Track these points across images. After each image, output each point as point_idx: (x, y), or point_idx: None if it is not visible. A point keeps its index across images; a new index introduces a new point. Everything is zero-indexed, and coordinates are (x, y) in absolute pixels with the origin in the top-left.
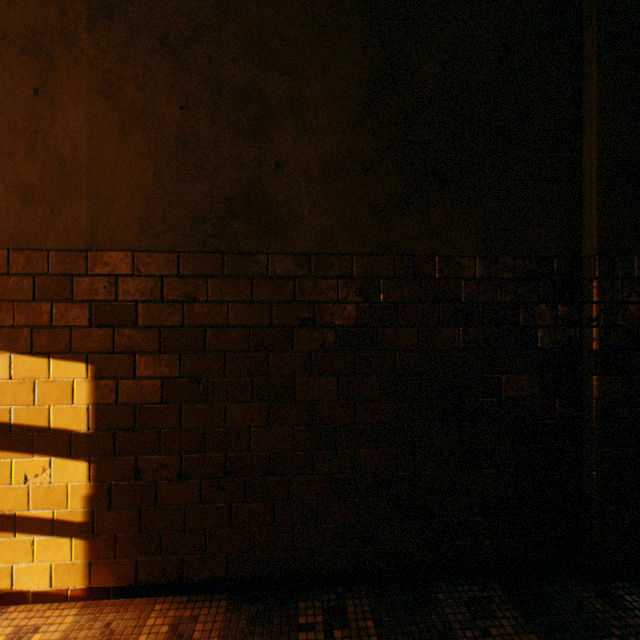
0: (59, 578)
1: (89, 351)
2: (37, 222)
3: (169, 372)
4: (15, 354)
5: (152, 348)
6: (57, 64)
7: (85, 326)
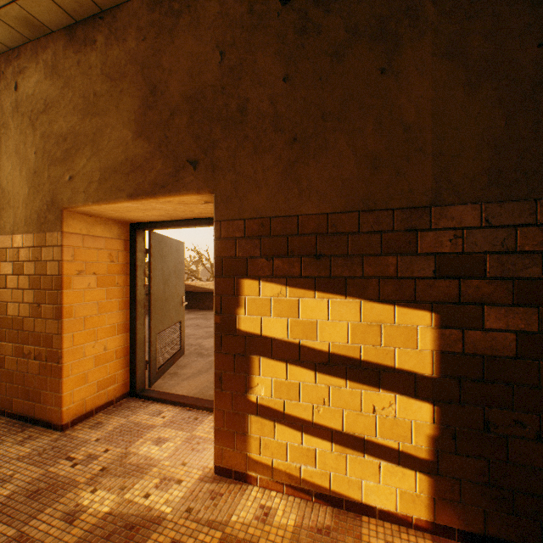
0: (403, 504)
1: (432, 300)
2: (382, 185)
3: (523, 326)
4: (363, 300)
5: (502, 300)
6: (401, 41)
7: (428, 277)
